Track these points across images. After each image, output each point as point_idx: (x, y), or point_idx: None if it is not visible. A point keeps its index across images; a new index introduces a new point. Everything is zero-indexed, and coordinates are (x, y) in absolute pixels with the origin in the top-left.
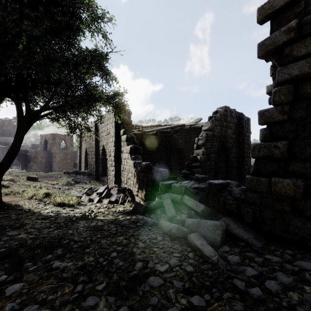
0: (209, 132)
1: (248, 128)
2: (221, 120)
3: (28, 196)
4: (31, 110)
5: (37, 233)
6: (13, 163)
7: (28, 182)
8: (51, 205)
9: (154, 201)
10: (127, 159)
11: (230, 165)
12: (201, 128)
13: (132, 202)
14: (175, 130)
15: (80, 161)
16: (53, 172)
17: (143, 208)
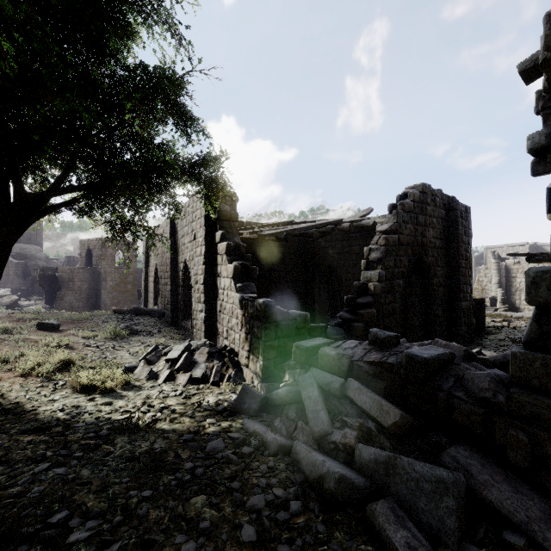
0: (391, 236)
1: (467, 227)
2: (415, 212)
3: (25, 369)
4: (27, 192)
5: (4, 480)
6: (33, 290)
7: (37, 335)
8: (67, 391)
9: (281, 389)
10: (228, 289)
11: (431, 301)
12: (372, 226)
13: (237, 381)
14: (323, 231)
15: (146, 288)
16: (101, 306)
17: (258, 401)
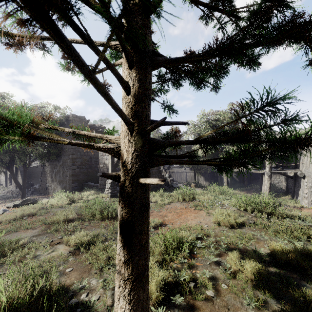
0: None
1: None
2: None
3: None
4: None
5: None
6: None
7: None
8: None
9: None
10: (20, 179)
11: None
12: None
13: None
14: None
15: None
16: None
17: None
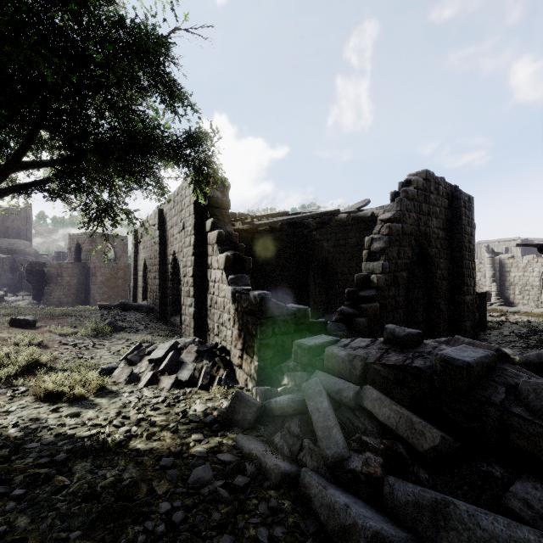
0: (394, 225)
1: (470, 217)
2: (419, 200)
3: None
4: None
5: None
6: (20, 285)
7: (8, 332)
8: (28, 399)
9: (281, 397)
10: (219, 281)
11: (435, 295)
12: (370, 217)
13: (229, 383)
14: (319, 222)
15: (135, 283)
16: (91, 302)
17: (254, 410)
